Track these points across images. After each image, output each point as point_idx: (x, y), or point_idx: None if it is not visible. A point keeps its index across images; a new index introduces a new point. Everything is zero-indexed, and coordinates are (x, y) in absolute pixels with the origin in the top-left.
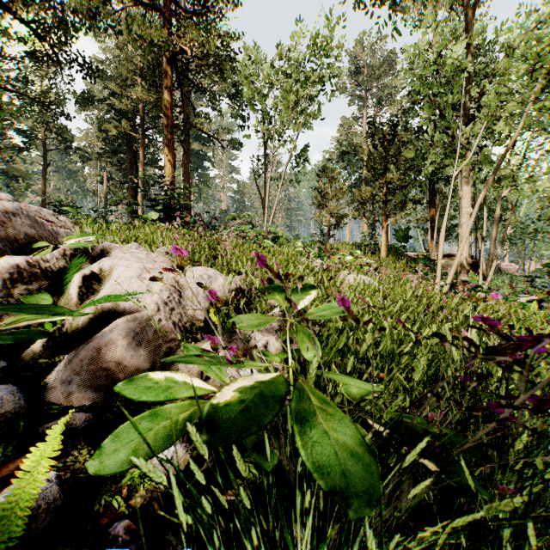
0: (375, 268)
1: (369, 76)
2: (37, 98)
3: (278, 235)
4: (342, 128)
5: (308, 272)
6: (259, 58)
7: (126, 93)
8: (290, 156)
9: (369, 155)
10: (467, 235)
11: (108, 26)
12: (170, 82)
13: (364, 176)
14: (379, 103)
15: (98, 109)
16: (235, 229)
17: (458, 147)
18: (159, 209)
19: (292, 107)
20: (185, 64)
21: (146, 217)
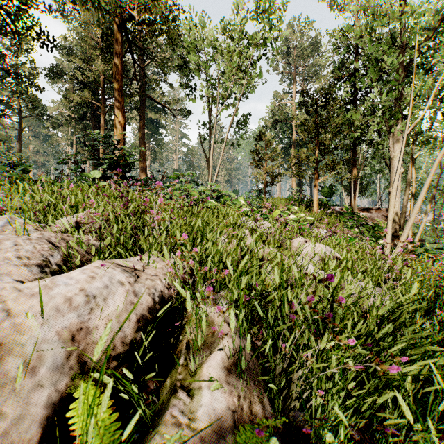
0: (311, 223)
1: (297, 56)
2: (9, 70)
3: (221, 194)
4: (274, 101)
5: (258, 240)
6: (203, 21)
7: (89, 67)
8: (232, 118)
9: (303, 121)
10: (423, 195)
11: (74, 9)
12: (120, 49)
13: (293, 141)
14: (306, 80)
15: (68, 83)
16: (179, 188)
17: (411, 103)
18: (106, 167)
19: (235, 72)
20: (136, 34)
21: (86, 176)
